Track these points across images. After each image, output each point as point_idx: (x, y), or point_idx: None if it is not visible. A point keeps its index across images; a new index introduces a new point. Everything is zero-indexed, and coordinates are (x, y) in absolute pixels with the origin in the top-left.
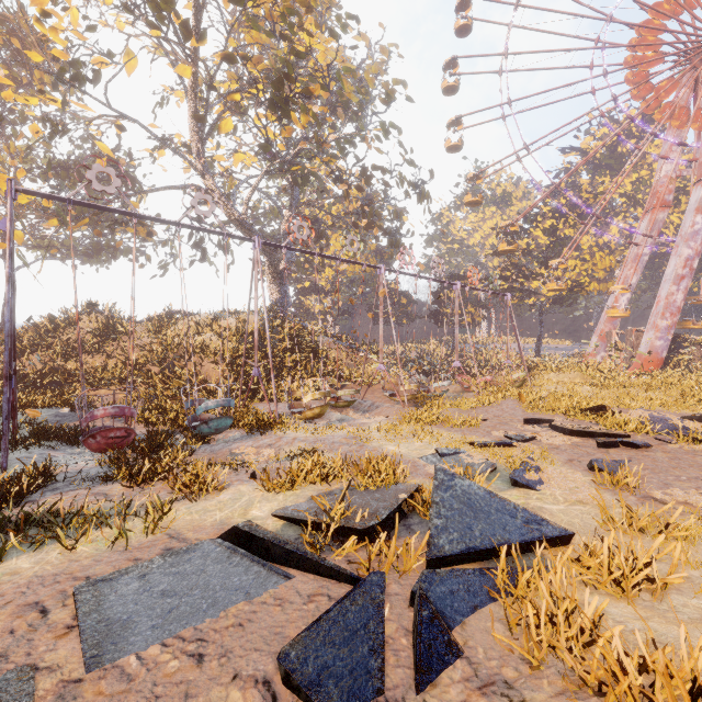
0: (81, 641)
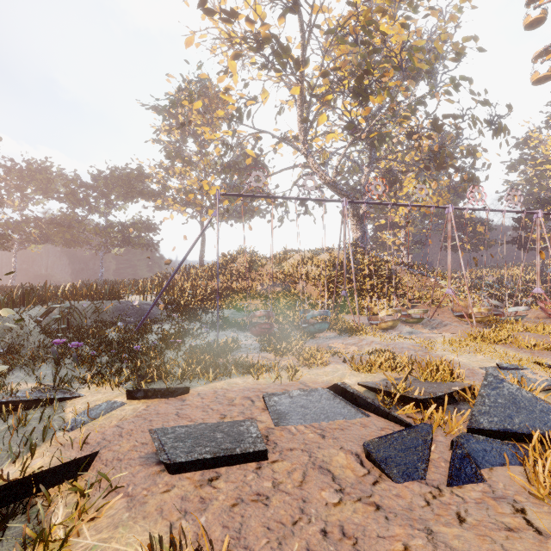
0: (270, 415)
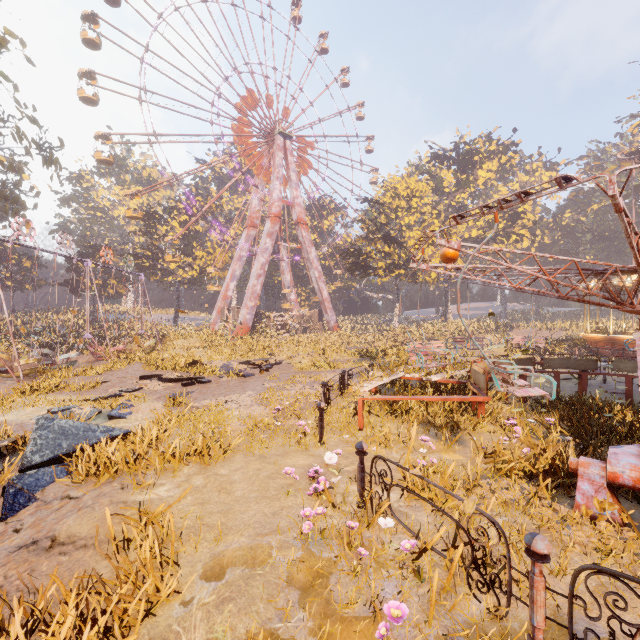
0: None
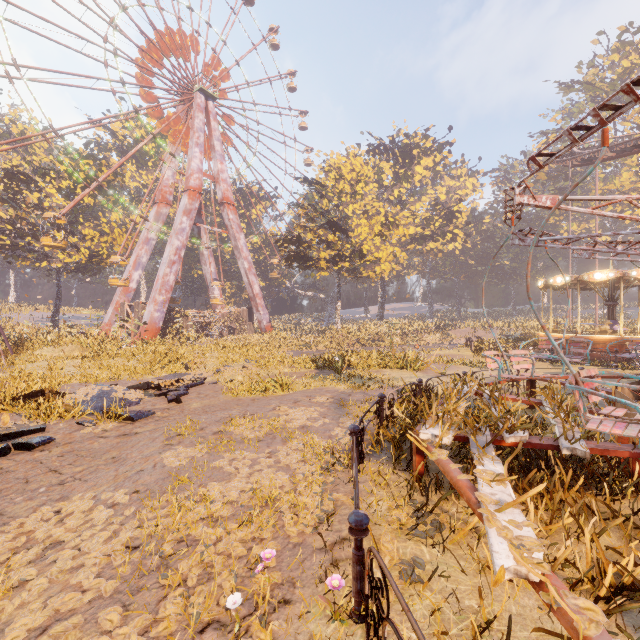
0: None
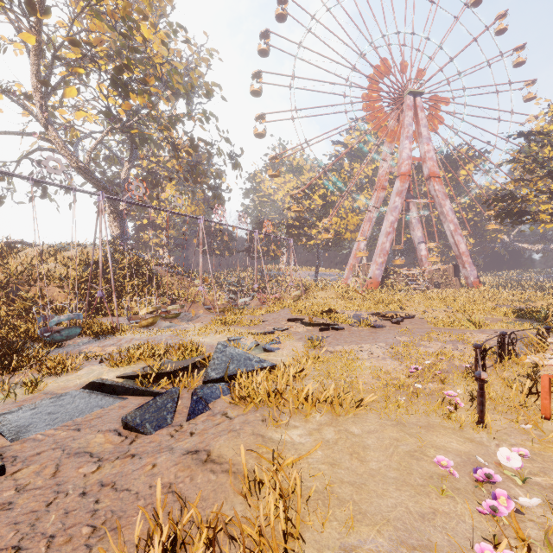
0: (3, 435)
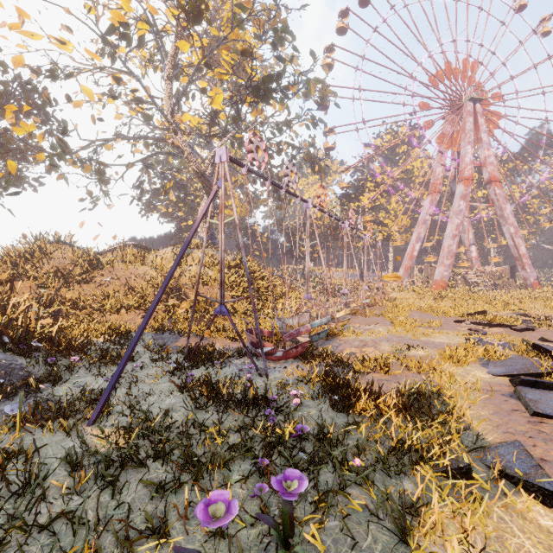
0: None
